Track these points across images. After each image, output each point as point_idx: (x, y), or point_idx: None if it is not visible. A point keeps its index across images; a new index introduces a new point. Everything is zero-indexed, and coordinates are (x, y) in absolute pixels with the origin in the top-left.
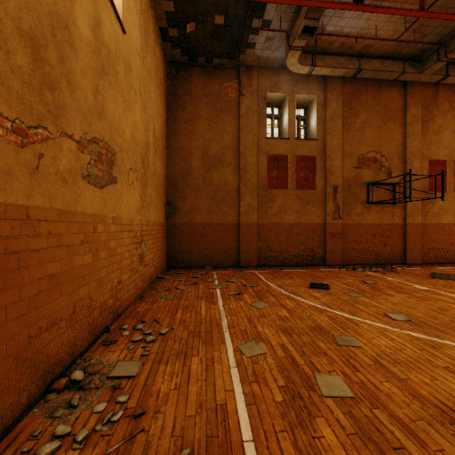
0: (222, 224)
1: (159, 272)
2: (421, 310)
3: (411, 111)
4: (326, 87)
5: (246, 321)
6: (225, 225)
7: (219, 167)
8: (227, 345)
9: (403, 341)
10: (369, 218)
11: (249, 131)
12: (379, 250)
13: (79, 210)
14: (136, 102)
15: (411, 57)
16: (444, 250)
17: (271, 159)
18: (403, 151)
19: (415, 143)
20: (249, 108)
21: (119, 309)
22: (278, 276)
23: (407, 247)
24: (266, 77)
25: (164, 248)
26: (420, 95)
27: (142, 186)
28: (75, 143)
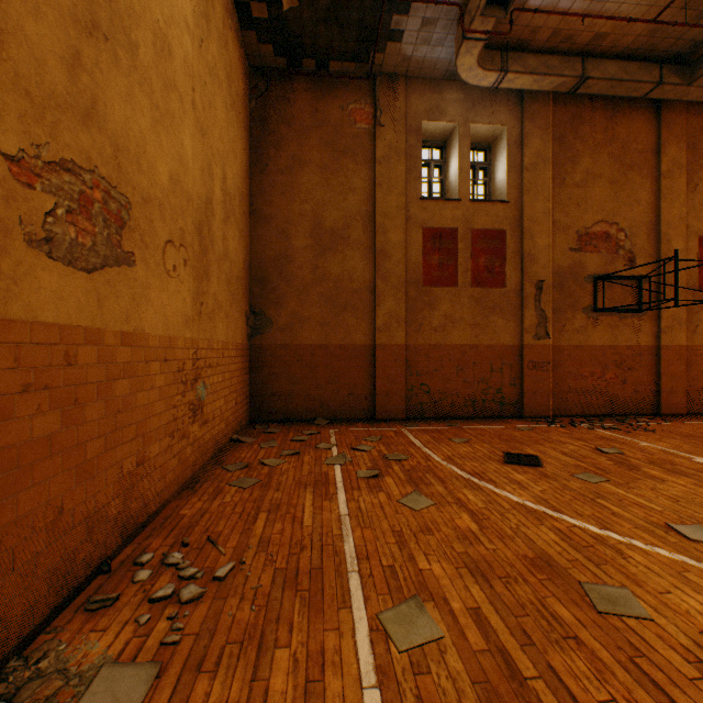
0: (345, 346)
1: (235, 431)
2: None
3: (668, 154)
4: (524, 112)
5: (392, 543)
6: (349, 347)
7: (340, 249)
8: (356, 611)
9: None
10: (597, 336)
11: (391, 188)
12: (615, 391)
13: (18, 316)
14: (182, 118)
15: (674, 56)
16: None
17: (430, 235)
18: (655, 221)
19: (676, 207)
20: (392, 147)
21: (141, 516)
22: (443, 439)
23: (662, 385)
24: (421, 95)
25: (245, 388)
26: (684, 126)
27: (197, 277)
28: (0, 159)
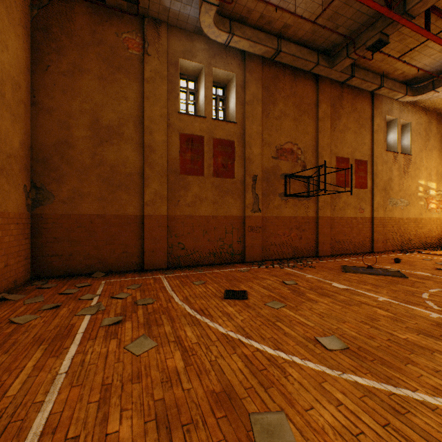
0: (119, 216)
1: (5, 290)
2: (352, 323)
3: (322, 108)
4: (246, 67)
5: (94, 402)
6: (123, 217)
7: (115, 141)
8: None
9: (354, 406)
10: (287, 211)
11: (156, 101)
12: (296, 244)
13: None
14: None
15: (324, 50)
16: (348, 242)
17: (185, 139)
18: (316, 145)
19: (326, 139)
20: (157, 72)
21: None
22: (188, 282)
23: (319, 239)
24: (179, 40)
25: (24, 251)
26: (330, 93)
27: None
28: None
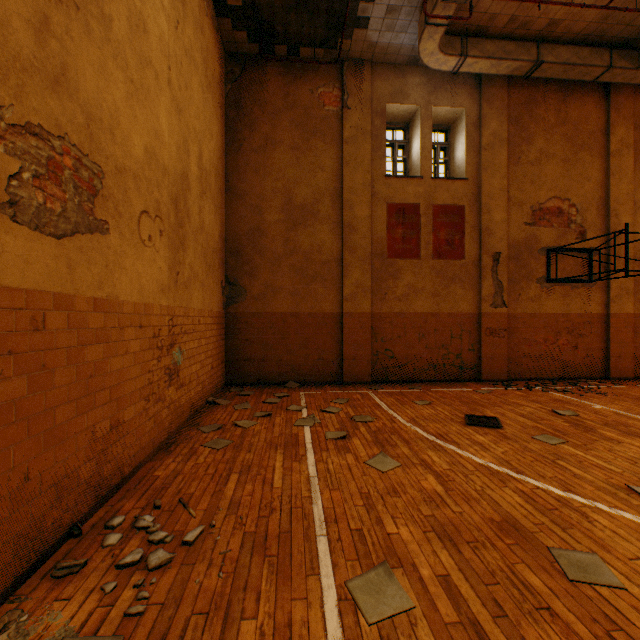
0: (314, 314)
1: (211, 394)
2: None
3: (617, 134)
4: (482, 95)
5: (360, 506)
6: (319, 315)
7: (309, 223)
8: (324, 579)
9: None
10: (550, 305)
11: (357, 166)
12: (567, 356)
13: None
14: (158, 94)
15: (623, 42)
16: None
17: (394, 210)
18: (604, 197)
19: (624, 184)
20: (359, 128)
21: (115, 478)
22: (407, 401)
23: (611, 351)
24: (386, 79)
25: (221, 353)
26: (632, 108)
27: (173, 247)
28: None
